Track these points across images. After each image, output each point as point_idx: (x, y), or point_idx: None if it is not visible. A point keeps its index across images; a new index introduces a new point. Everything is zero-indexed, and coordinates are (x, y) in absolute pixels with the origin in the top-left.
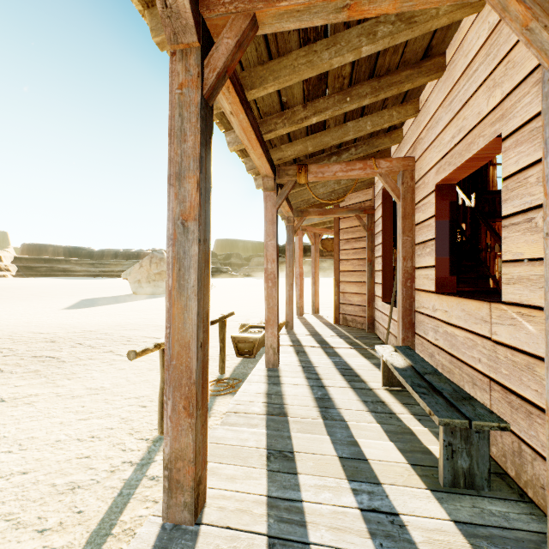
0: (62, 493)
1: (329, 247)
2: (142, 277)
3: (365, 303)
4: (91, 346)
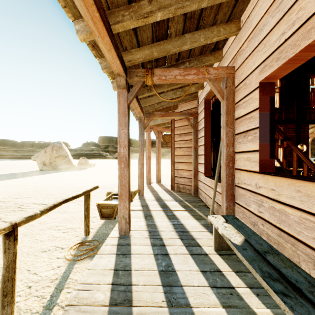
0: None
1: (167, 140)
2: (46, 159)
3: (192, 176)
4: None
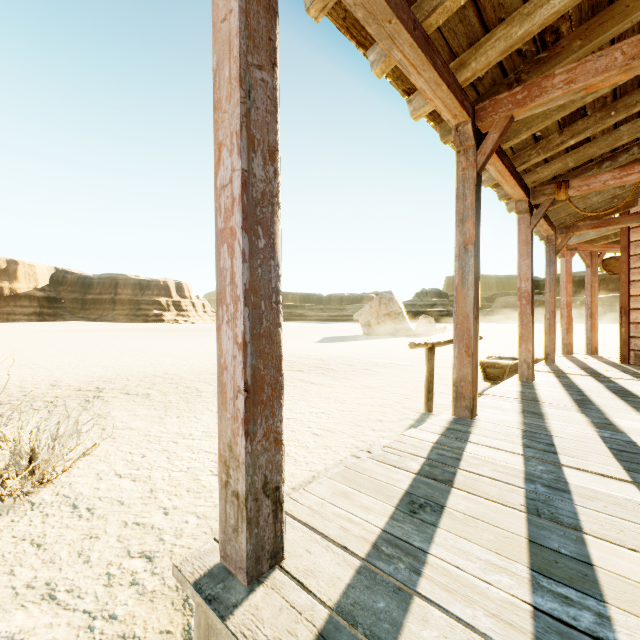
0: (375, 421)
1: (617, 268)
2: (372, 318)
3: None
4: (350, 365)
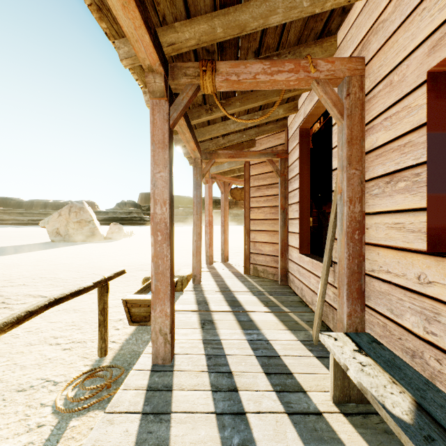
0: None
1: (238, 196)
2: (61, 225)
3: (277, 253)
4: None
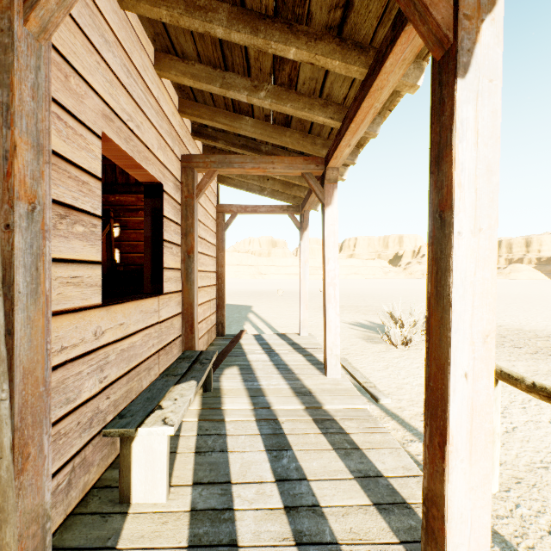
0: None
1: None
2: None
3: None
4: None
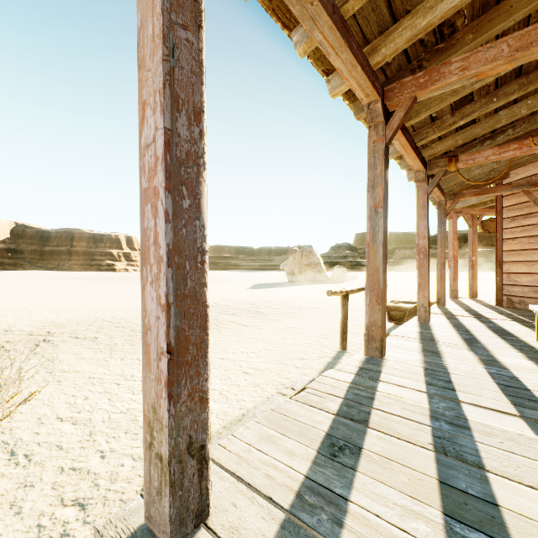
0: (298, 359)
1: (492, 228)
2: (295, 268)
3: (537, 283)
4: (277, 309)
